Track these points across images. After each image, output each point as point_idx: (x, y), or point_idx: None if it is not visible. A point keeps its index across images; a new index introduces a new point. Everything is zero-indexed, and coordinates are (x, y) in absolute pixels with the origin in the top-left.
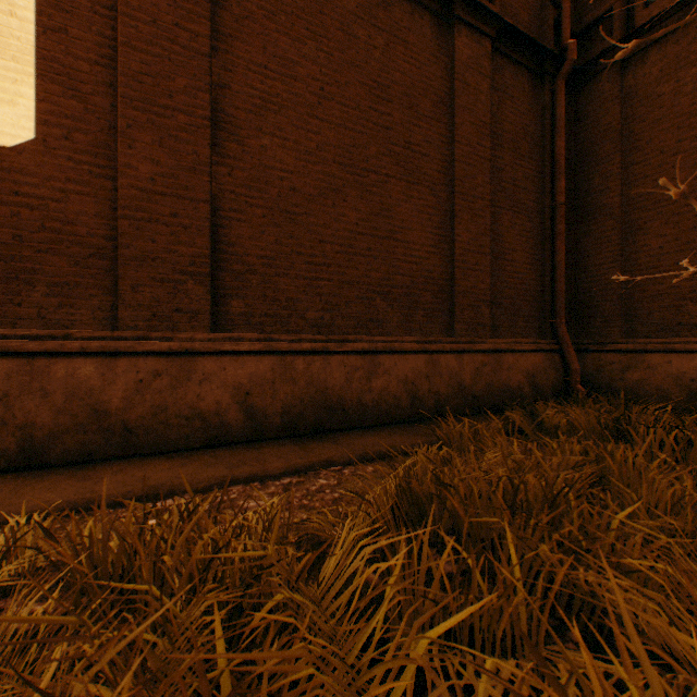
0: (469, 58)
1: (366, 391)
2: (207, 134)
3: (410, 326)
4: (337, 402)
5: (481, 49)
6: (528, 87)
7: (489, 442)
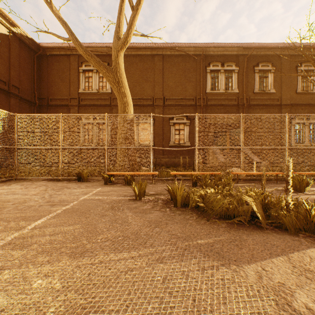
0: (14, 103)
1: None
2: None
3: (0, 153)
4: None
5: (17, 101)
6: (29, 107)
7: None
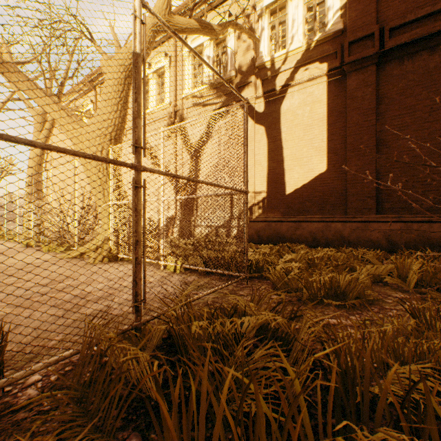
0: None
1: None
2: (374, 151)
3: None
4: (435, 243)
5: None
6: None
7: None
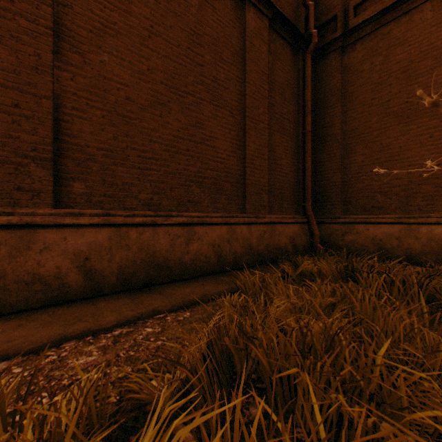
0: (255, 28)
1: (185, 253)
2: (49, 41)
3: (216, 206)
4: (163, 262)
5: (263, 24)
6: (290, 55)
7: (274, 289)
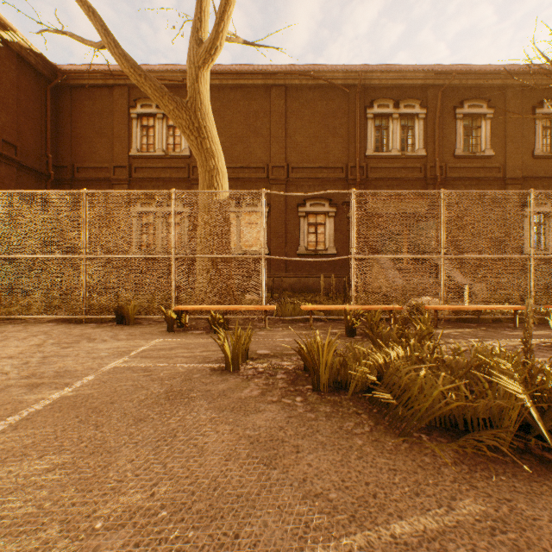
0: (7, 174)
1: None
2: None
3: None
4: None
5: (13, 171)
6: (36, 182)
7: None
